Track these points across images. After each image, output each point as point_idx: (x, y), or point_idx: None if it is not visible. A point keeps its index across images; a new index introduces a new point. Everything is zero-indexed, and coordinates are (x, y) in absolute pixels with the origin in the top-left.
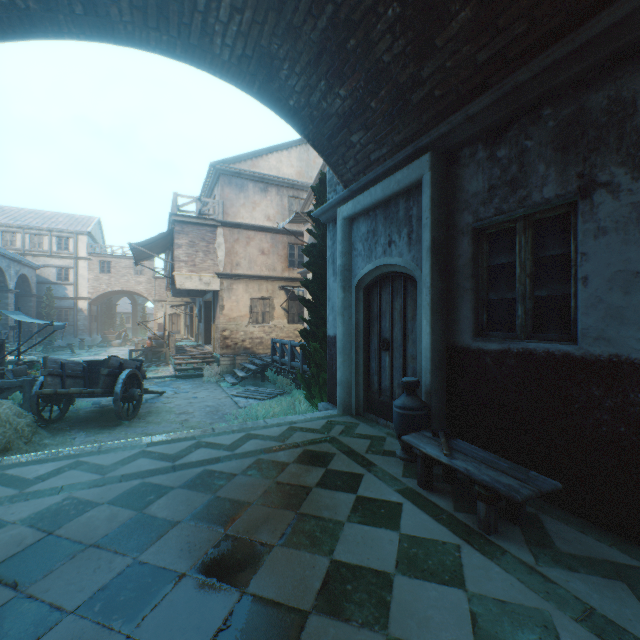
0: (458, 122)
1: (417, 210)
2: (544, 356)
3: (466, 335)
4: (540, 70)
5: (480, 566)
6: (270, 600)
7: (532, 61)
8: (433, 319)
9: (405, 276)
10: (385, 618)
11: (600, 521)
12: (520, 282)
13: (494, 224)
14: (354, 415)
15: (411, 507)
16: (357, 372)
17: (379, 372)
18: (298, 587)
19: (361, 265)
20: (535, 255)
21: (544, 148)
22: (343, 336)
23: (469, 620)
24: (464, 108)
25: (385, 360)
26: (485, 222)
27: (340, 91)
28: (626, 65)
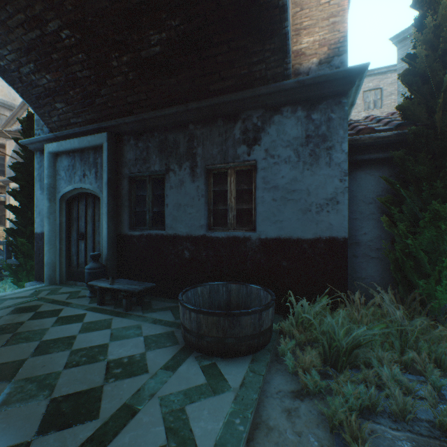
0: (121, 123)
1: (101, 160)
2: (155, 236)
3: (126, 228)
4: (152, 117)
5: (120, 321)
6: (1, 363)
7: (149, 112)
8: (109, 220)
9: (95, 196)
10: (71, 346)
11: (171, 296)
12: (148, 204)
13: (138, 176)
14: (59, 284)
15: (92, 313)
16: (61, 255)
17: (78, 253)
18: (20, 354)
19: (64, 186)
20: (154, 193)
21: (155, 149)
22: (49, 232)
23: (110, 335)
24: (123, 118)
25: (82, 246)
26: (134, 175)
27: (47, 75)
28: (178, 129)
